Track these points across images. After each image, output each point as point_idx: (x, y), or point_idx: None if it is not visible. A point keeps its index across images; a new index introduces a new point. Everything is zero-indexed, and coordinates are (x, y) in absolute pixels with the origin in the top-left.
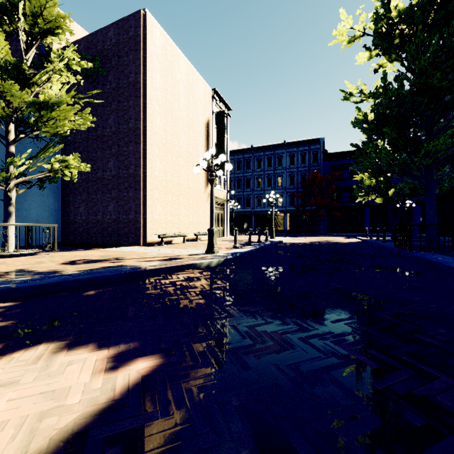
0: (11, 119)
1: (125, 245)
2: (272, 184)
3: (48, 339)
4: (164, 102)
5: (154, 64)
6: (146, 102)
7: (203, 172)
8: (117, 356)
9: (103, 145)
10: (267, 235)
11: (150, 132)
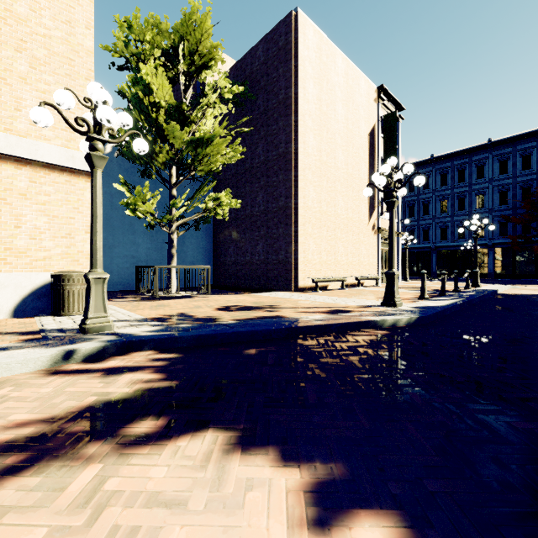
0: (173, 162)
1: (274, 290)
2: (465, 207)
3: (215, 422)
4: (318, 115)
5: (306, 71)
6: (298, 119)
7: (365, 198)
8: (317, 490)
9: (251, 178)
10: (468, 282)
11: (302, 154)
